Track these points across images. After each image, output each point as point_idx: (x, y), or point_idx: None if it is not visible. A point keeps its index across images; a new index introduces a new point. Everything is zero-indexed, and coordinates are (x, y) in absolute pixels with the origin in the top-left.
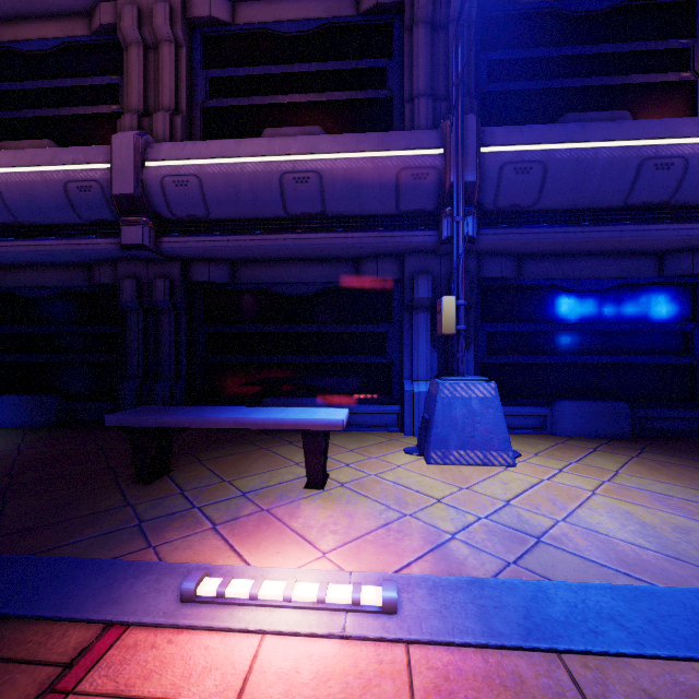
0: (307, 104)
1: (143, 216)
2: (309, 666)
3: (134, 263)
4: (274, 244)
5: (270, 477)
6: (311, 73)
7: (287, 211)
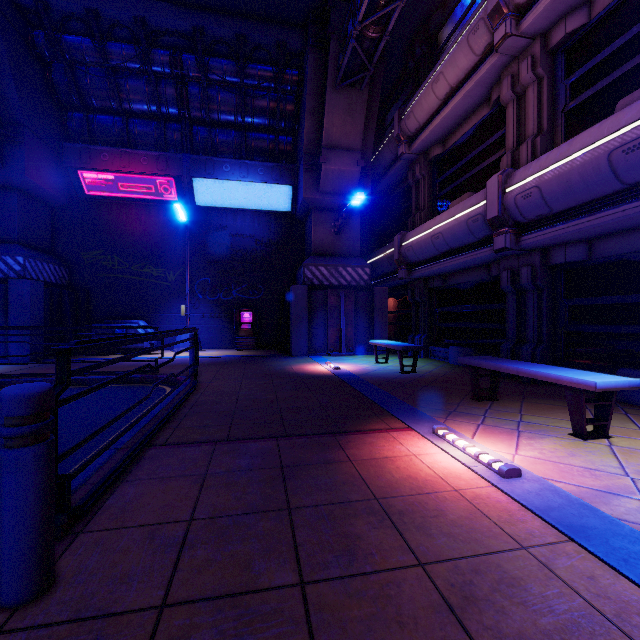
0: None
1: (505, 228)
2: (446, 464)
3: (510, 259)
4: (611, 218)
5: (554, 422)
6: None
7: (624, 182)
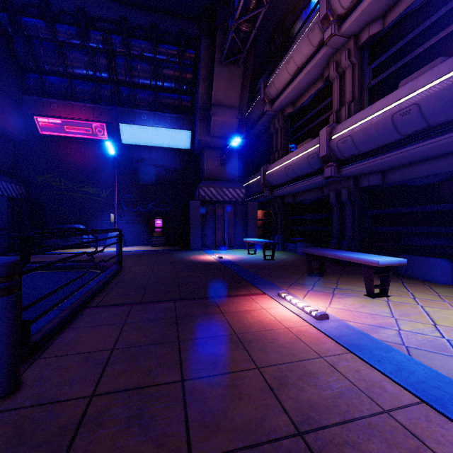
0: (437, 42)
1: (331, 162)
2: (283, 313)
3: (335, 183)
4: (394, 157)
5: (357, 288)
6: (441, 17)
7: (401, 134)
